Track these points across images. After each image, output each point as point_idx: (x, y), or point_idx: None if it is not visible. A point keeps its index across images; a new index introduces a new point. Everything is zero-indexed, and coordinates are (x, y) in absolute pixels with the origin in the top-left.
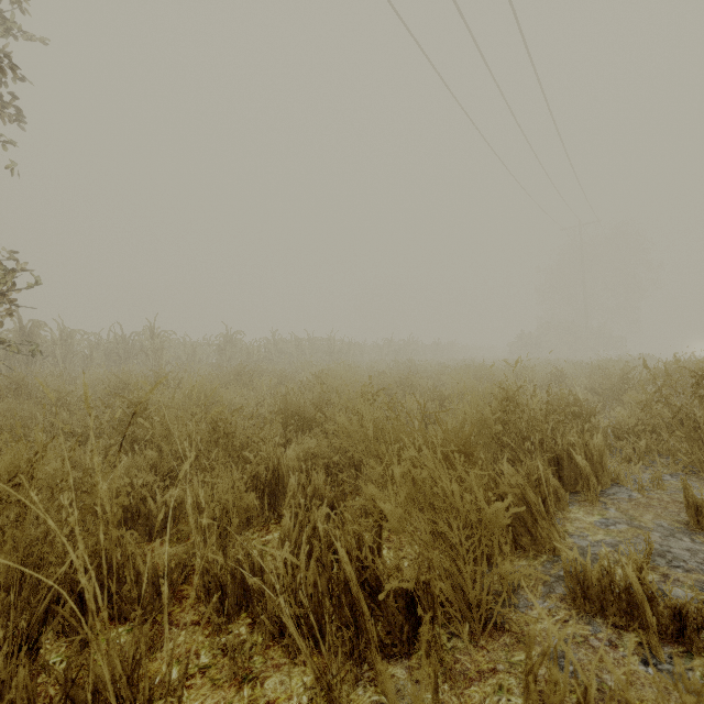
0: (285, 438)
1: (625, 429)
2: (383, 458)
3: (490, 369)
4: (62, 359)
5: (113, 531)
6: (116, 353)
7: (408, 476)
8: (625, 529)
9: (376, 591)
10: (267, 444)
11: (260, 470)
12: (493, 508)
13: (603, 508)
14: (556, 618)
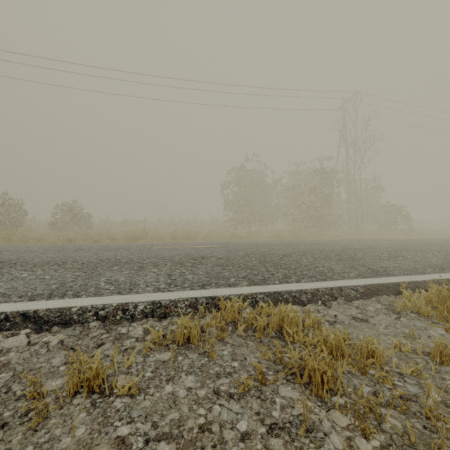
0: None
1: None
2: None
3: None
4: None
5: None
6: None
7: None
8: None
9: None
10: None
11: None
12: None
13: None
14: None
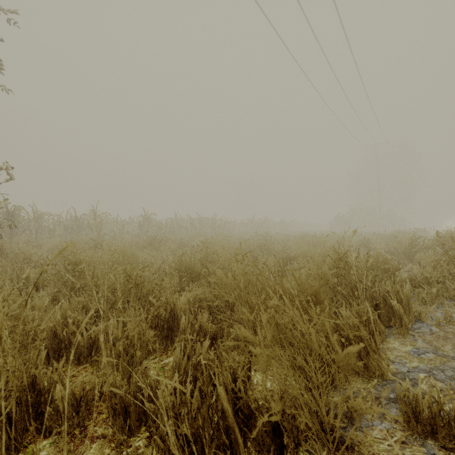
0: (180, 286)
1: (419, 280)
2: (251, 304)
3: (319, 238)
4: (35, 231)
5: (15, 380)
6: (71, 228)
7: (272, 322)
8: (433, 357)
9: (248, 418)
10: (166, 292)
11: (160, 311)
12: (345, 352)
13: (413, 340)
14: (394, 439)
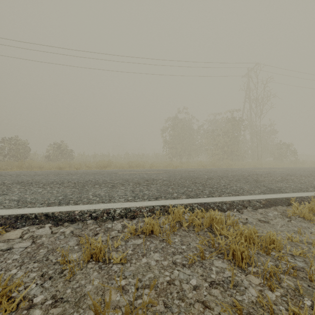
0: None
1: None
2: None
3: None
4: None
5: None
6: None
7: None
8: None
9: None
10: None
11: None
12: None
13: None
14: None
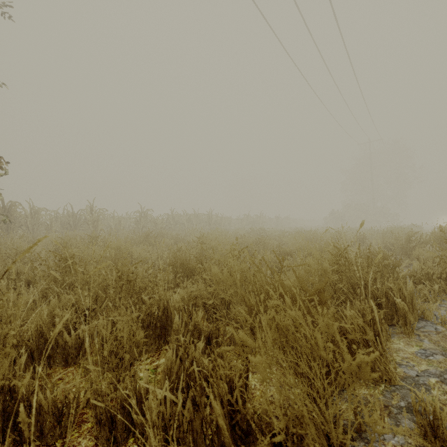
0: (175, 282)
1: (419, 276)
2: (249, 303)
3: (315, 233)
4: (31, 227)
5: None
6: (68, 223)
7: (273, 324)
8: (442, 360)
9: (246, 434)
10: (159, 289)
11: (153, 309)
12: (357, 361)
13: (418, 340)
14: None
